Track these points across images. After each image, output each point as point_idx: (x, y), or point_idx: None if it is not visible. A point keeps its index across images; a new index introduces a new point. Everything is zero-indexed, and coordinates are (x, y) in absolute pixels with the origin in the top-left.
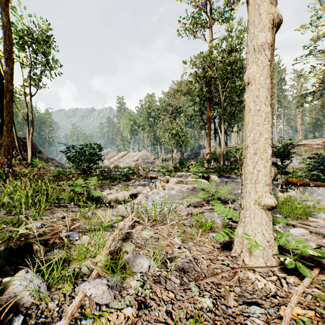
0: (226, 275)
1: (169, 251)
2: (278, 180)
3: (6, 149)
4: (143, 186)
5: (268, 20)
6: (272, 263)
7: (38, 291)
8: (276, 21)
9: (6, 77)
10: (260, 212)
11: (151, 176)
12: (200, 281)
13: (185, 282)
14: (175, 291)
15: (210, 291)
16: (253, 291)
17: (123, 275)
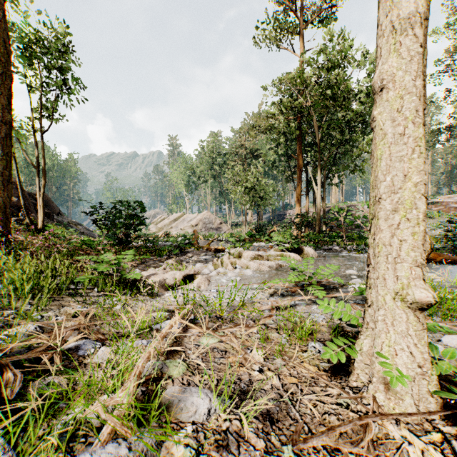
0: (347, 428)
1: (244, 376)
2: None
3: (2, 208)
4: (204, 262)
5: None
6: (428, 405)
7: None
8: None
9: (1, 102)
10: (405, 313)
11: (215, 249)
12: (301, 443)
13: (273, 445)
14: None
15: None
16: None
17: (160, 431)
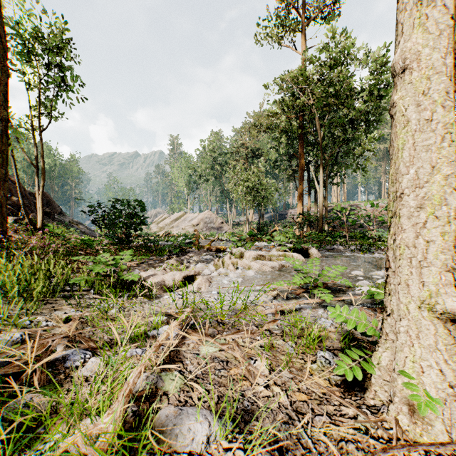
0: None
1: (248, 391)
2: None
3: None
4: (205, 262)
5: None
6: None
7: None
8: None
9: None
10: (433, 324)
11: (216, 248)
12: None
13: None
14: None
15: None
16: None
17: None
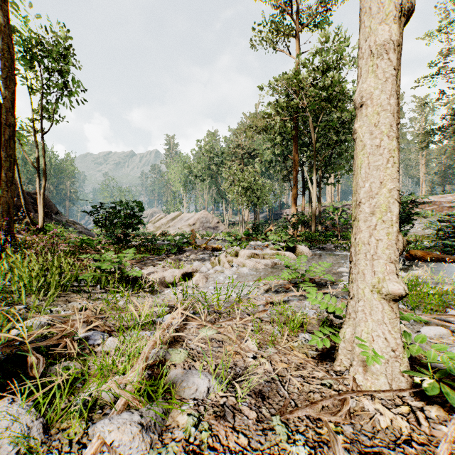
0: (328, 404)
1: (240, 362)
2: None
3: (6, 208)
4: (202, 261)
5: (393, 5)
6: (400, 384)
7: (27, 436)
8: (406, 7)
9: (5, 105)
10: (381, 303)
11: (212, 248)
12: (288, 414)
13: (264, 416)
14: (249, 432)
15: (305, 433)
16: (373, 431)
17: (166, 404)
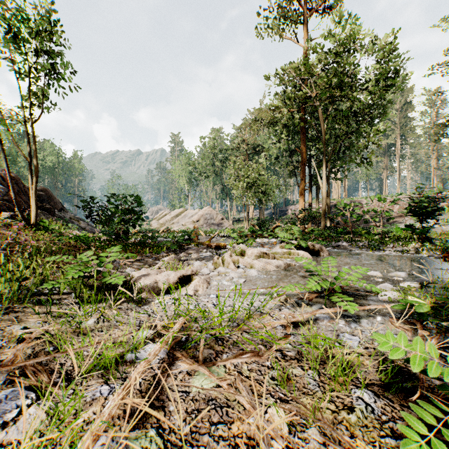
0: None
1: None
2: (424, 251)
3: None
4: (204, 260)
5: None
6: None
7: None
8: None
9: None
10: None
11: (216, 245)
12: None
13: None
14: None
15: None
16: None
17: None
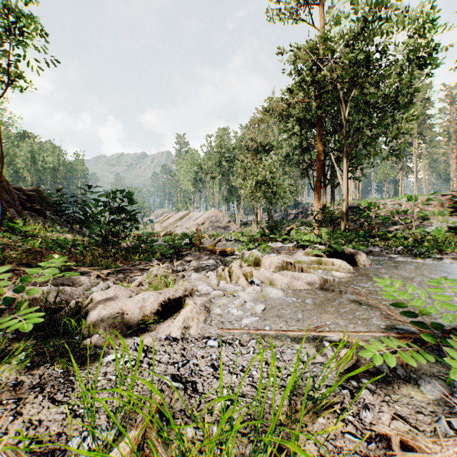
0: None
1: None
2: None
3: None
4: (206, 271)
5: None
6: None
7: None
8: None
9: None
10: None
11: (221, 251)
12: None
13: None
14: None
15: None
16: None
17: None
